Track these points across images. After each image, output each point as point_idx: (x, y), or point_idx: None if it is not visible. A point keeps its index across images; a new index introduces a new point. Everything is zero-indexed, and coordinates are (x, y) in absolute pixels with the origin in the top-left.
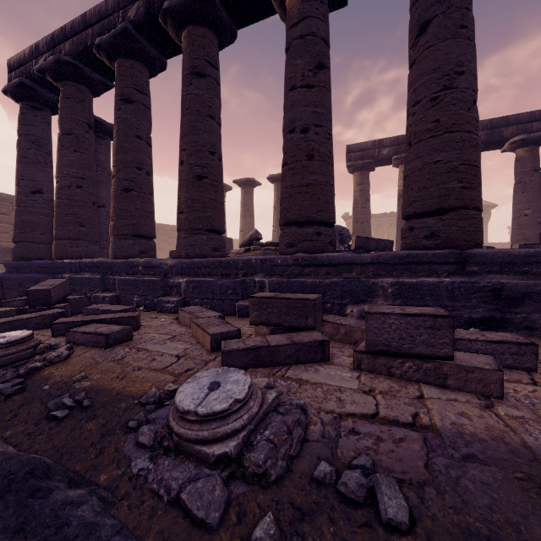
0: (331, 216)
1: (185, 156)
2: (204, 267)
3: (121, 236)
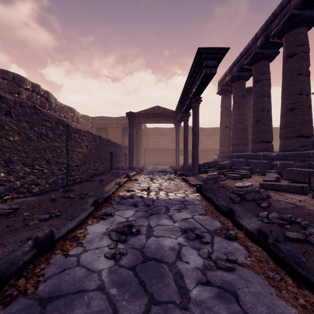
0: None
1: (283, 101)
2: (291, 156)
3: (254, 142)
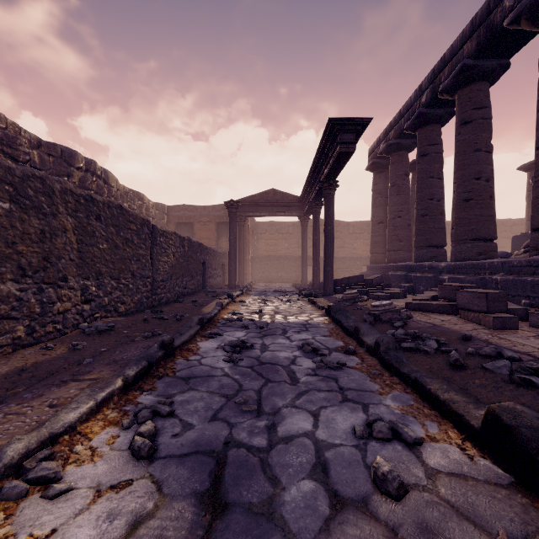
0: None
1: (455, 188)
2: (463, 268)
3: (418, 247)
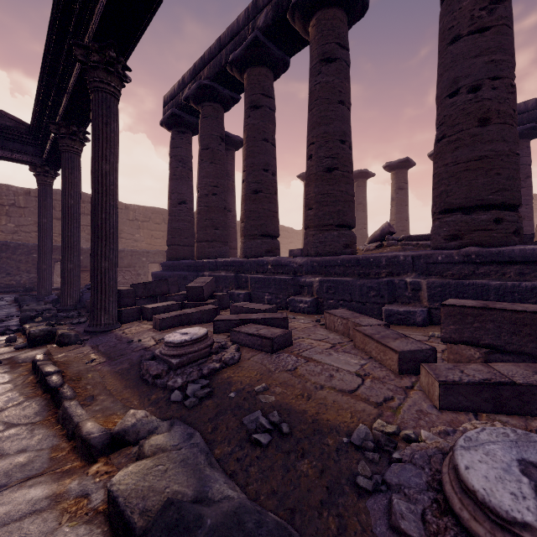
0: (517, 196)
1: (314, 150)
2: (338, 265)
3: (250, 236)
